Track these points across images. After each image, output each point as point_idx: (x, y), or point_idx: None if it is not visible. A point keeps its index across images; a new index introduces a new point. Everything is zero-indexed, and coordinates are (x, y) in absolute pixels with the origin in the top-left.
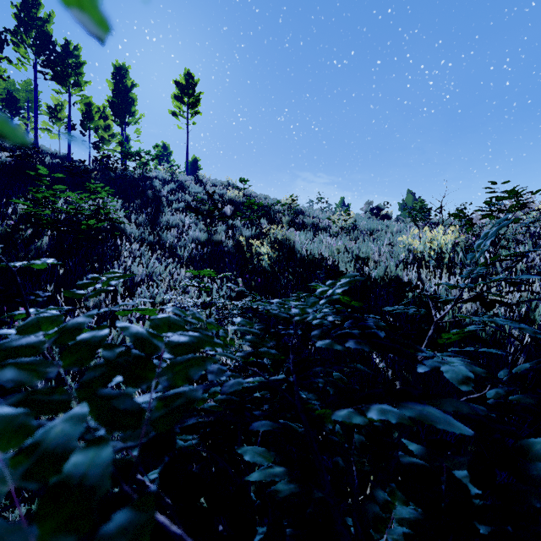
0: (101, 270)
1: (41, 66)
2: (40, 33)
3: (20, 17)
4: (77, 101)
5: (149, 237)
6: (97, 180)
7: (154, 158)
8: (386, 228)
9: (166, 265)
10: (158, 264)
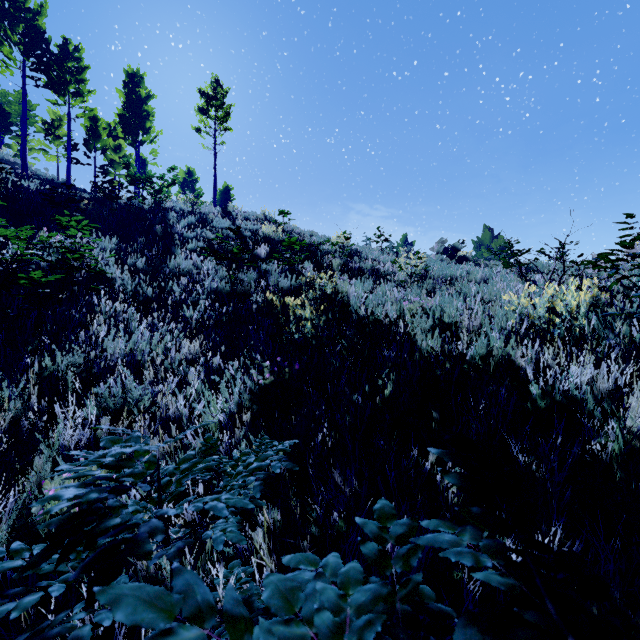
0: (56, 348)
1: (31, 69)
2: (29, 28)
3: (3, 7)
4: (78, 115)
5: (146, 290)
6: (88, 211)
7: (169, 184)
8: (467, 275)
9: (164, 334)
10: (153, 331)
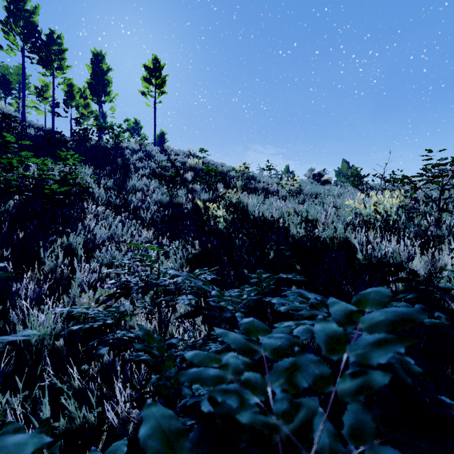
0: (65, 233)
1: (28, 51)
2: (27, 23)
3: (10, 9)
4: (60, 83)
5: (115, 200)
6: (72, 149)
7: (125, 131)
8: (328, 192)
9: (129, 227)
10: (122, 225)
